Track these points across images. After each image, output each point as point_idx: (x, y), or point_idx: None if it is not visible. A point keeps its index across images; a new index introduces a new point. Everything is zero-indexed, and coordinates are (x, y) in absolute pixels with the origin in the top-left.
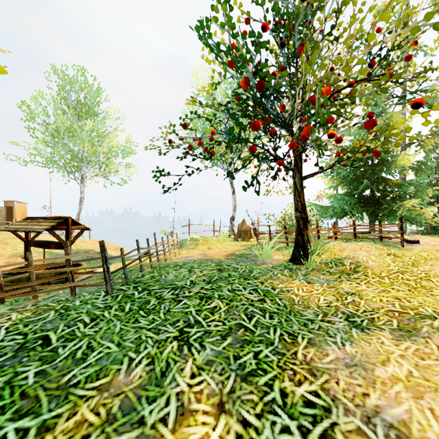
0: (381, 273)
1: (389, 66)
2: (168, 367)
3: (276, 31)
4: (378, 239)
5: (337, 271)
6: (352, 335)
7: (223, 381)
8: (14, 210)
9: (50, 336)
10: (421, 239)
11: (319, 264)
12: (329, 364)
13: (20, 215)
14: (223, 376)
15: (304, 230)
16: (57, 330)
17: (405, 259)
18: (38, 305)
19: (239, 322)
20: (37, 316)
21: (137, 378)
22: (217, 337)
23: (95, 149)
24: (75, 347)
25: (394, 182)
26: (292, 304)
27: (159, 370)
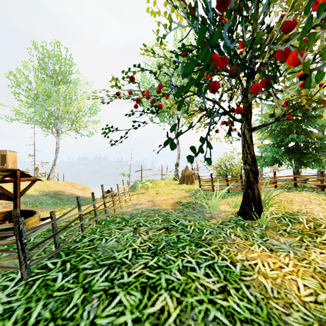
0: None
1: None
2: None
3: None
4: (319, 188)
5: (296, 231)
6: None
7: None
8: (7, 157)
9: None
10: None
11: (270, 219)
12: None
13: (12, 161)
14: None
15: (254, 183)
16: None
17: None
18: None
19: None
20: None
21: None
22: None
23: (67, 109)
24: None
25: (316, 134)
26: (266, 297)
27: None
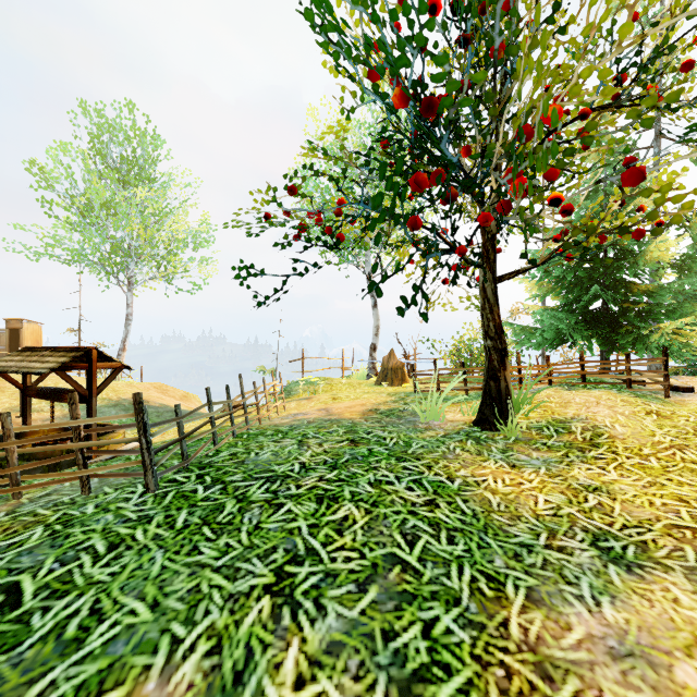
0: (641, 448)
1: (651, 82)
2: (249, 660)
3: (456, 11)
4: (624, 384)
5: (561, 445)
6: (611, 579)
7: (361, 695)
8: (22, 334)
9: (22, 585)
10: (694, 383)
11: (526, 430)
12: (576, 651)
13: (32, 341)
14: (363, 682)
15: (500, 370)
16: (39, 570)
17: (678, 422)
18: (16, 513)
19: (390, 550)
20: (8, 538)
21: (183, 691)
22: (350, 587)
23: (150, 235)
24: (66, 611)
25: (641, 288)
26: (488, 510)
27: (230, 667)
